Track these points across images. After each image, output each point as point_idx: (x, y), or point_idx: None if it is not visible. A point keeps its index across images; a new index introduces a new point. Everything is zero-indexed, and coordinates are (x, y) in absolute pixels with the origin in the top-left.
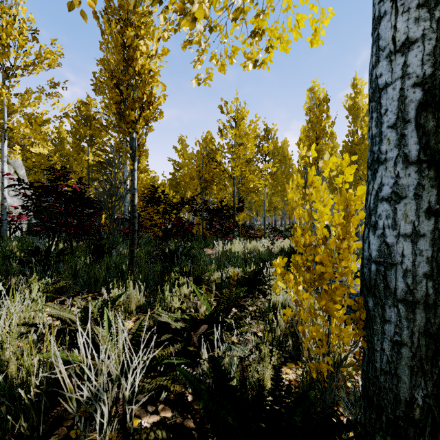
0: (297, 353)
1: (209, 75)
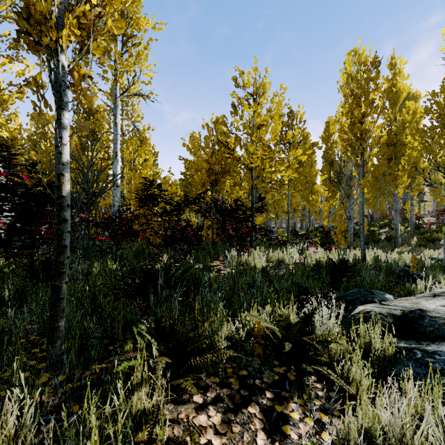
0: None
1: None
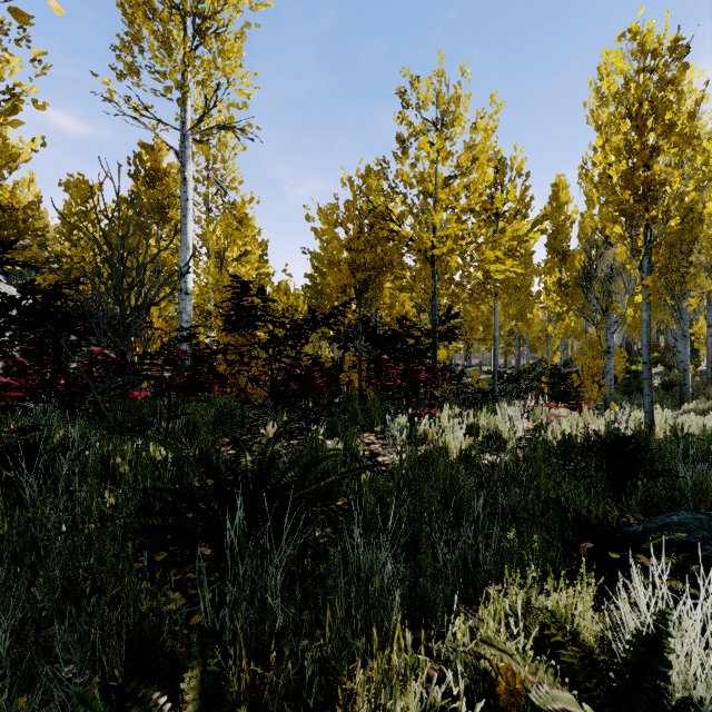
0: None
1: None
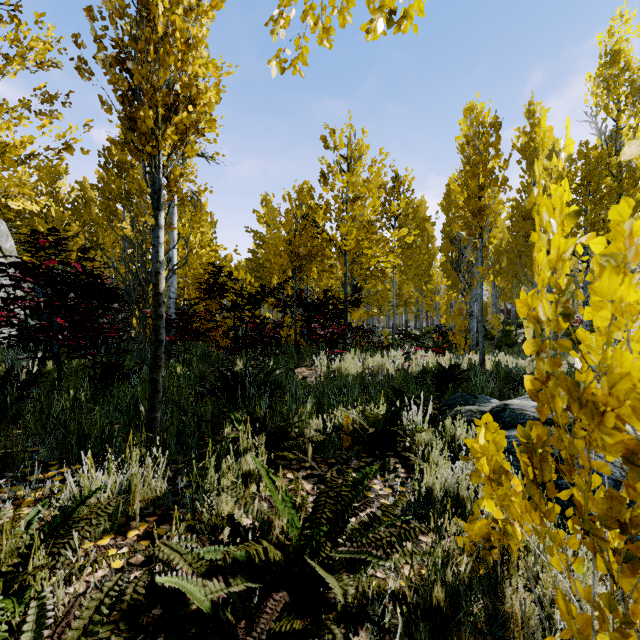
0: (497, 632)
1: (301, 52)
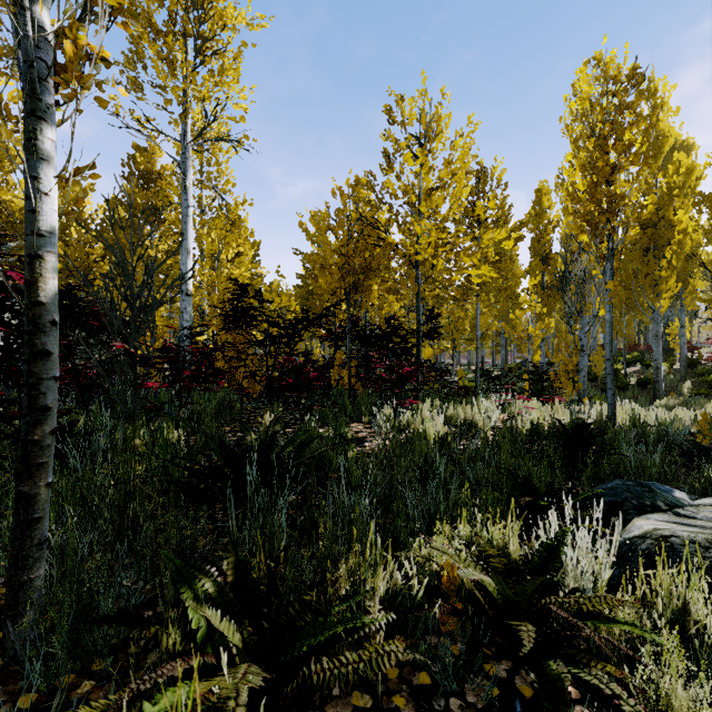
0: None
1: None
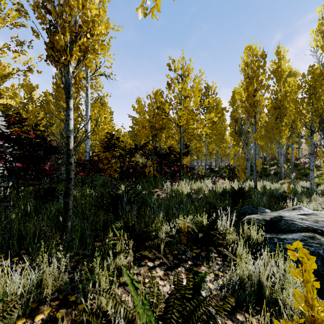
0: None
1: (156, 3)
